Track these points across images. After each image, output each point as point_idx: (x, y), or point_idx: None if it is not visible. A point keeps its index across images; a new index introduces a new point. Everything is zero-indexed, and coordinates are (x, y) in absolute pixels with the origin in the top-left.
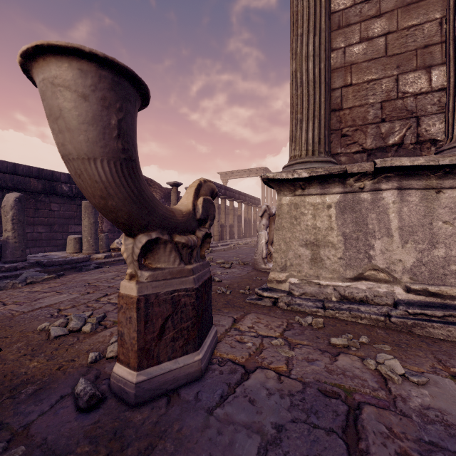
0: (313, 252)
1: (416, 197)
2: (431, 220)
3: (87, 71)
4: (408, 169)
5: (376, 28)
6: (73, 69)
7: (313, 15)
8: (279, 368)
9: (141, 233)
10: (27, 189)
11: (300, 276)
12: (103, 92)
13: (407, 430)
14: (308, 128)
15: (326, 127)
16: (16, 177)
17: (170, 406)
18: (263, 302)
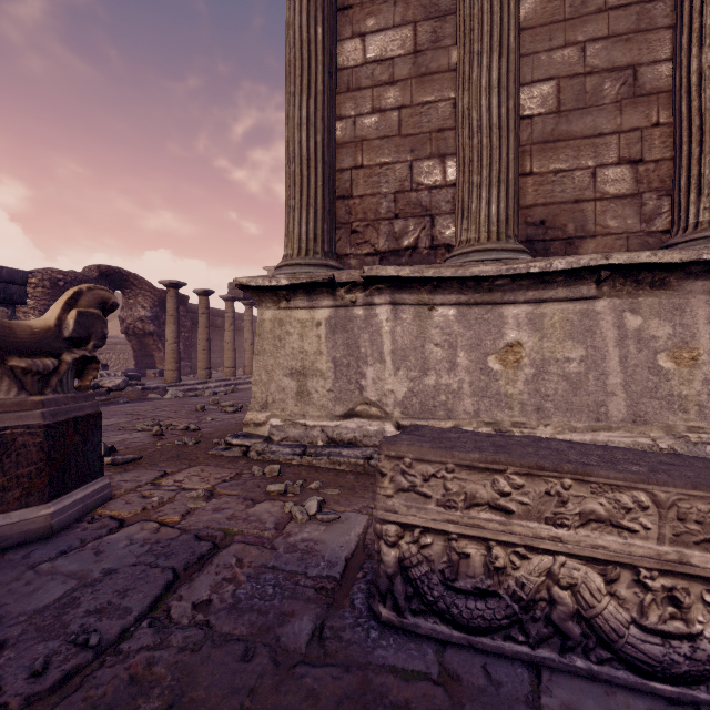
0: (299, 384)
1: (410, 315)
2: (424, 342)
3: None
4: (397, 281)
5: (389, 99)
6: None
7: (307, 70)
8: (170, 519)
9: None
10: None
11: (284, 415)
12: None
13: (259, 560)
14: (302, 220)
15: (326, 220)
16: None
17: None
18: (230, 452)
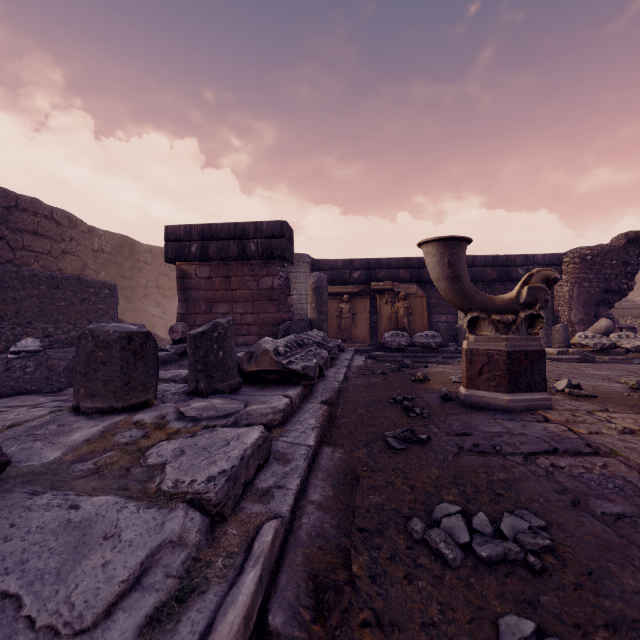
0: None
1: None
2: None
3: (434, 245)
4: None
5: None
6: (430, 246)
7: None
8: (578, 430)
9: (468, 313)
10: (483, 279)
11: None
12: (441, 251)
13: (621, 473)
14: None
15: None
16: (474, 269)
17: (478, 411)
18: None
